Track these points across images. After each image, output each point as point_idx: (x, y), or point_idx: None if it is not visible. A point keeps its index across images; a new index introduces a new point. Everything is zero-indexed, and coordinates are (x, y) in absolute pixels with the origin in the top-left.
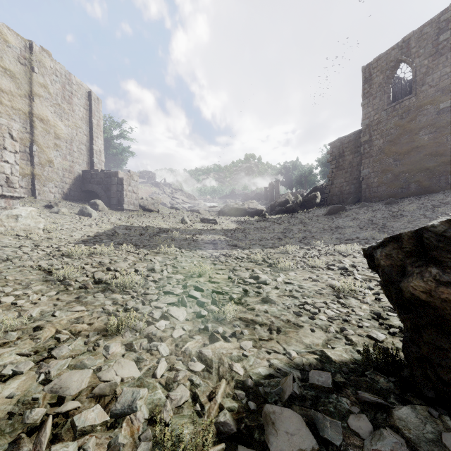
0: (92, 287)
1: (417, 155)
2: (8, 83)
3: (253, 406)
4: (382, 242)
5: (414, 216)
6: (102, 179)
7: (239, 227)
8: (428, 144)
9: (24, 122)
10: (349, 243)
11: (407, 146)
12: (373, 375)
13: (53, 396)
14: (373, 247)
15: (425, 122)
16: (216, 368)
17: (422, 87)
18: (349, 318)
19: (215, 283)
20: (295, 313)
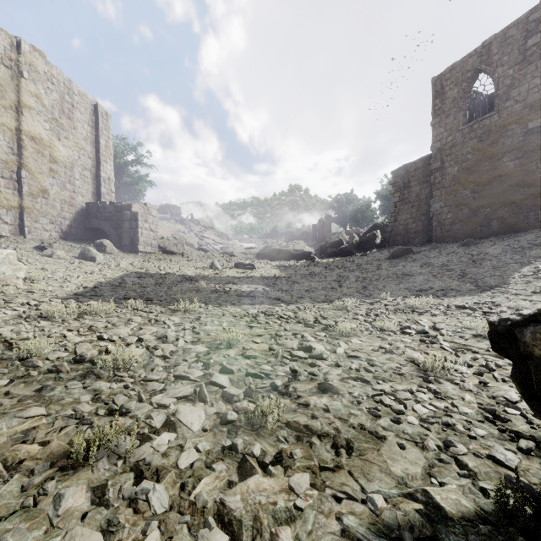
0: (68, 370)
1: (500, 185)
2: None
3: None
4: (535, 314)
5: (499, 261)
6: (111, 213)
7: (282, 274)
8: (514, 172)
9: (9, 141)
10: (422, 295)
11: (488, 174)
12: None
13: None
14: (516, 323)
15: (510, 145)
16: None
17: (506, 102)
18: (453, 420)
19: (251, 358)
20: (370, 411)
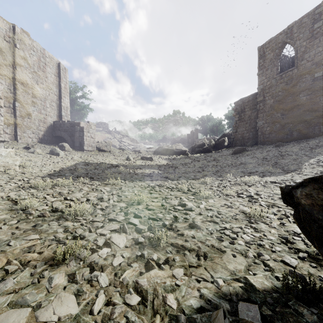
0: (49, 216)
1: (298, 111)
2: None
3: None
4: (302, 182)
5: (297, 155)
6: (68, 127)
7: (169, 163)
8: (306, 103)
9: (8, 85)
10: (251, 175)
11: (291, 104)
12: (296, 305)
13: None
14: (293, 187)
15: (304, 87)
16: (151, 301)
17: (302, 61)
18: (263, 242)
19: (151, 210)
20: (218, 238)
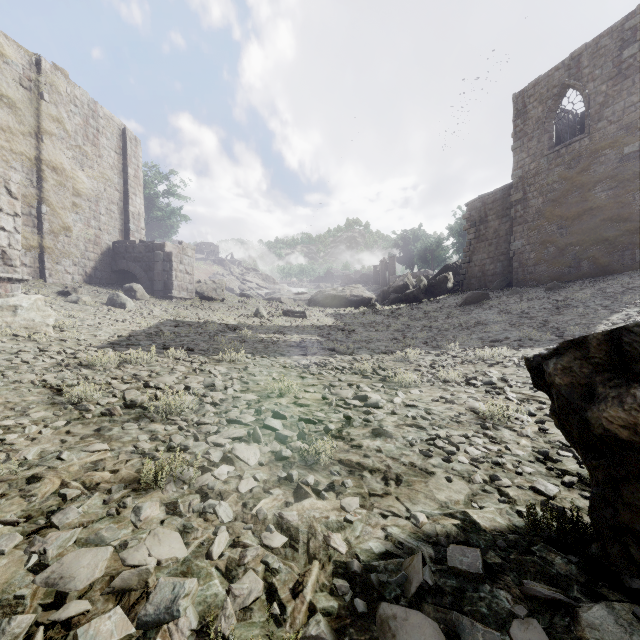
0: (121, 414)
1: (591, 220)
2: (5, 115)
3: (362, 606)
4: (558, 348)
5: (587, 307)
6: (142, 254)
7: (337, 323)
8: (607, 204)
9: (28, 172)
10: (495, 346)
11: (577, 207)
12: (544, 551)
13: (49, 592)
14: (543, 356)
15: (602, 173)
16: (305, 543)
17: (598, 123)
18: (503, 460)
19: (304, 406)
20: (422, 452)
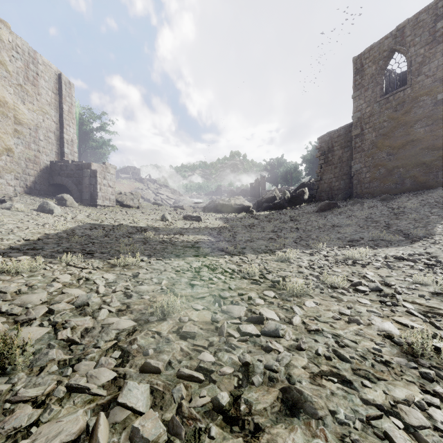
0: None
1: (412, 149)
2: None
3: None
4: None
5: (419, 214)
6: (73, 171)
7: (225, 225)
8: (425, 137)
9: None
10: (355, 245)
11: (402, 139)
12: None
13: None
14: None
15: (421, 114)
16: None
17: (418, 77)
18: None
19: (188, 338)
20: None
